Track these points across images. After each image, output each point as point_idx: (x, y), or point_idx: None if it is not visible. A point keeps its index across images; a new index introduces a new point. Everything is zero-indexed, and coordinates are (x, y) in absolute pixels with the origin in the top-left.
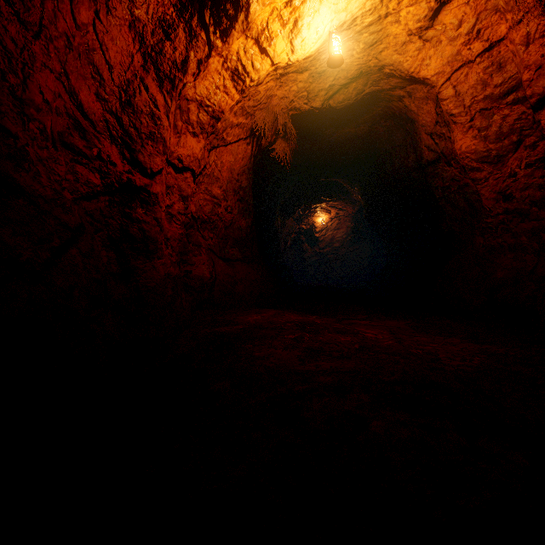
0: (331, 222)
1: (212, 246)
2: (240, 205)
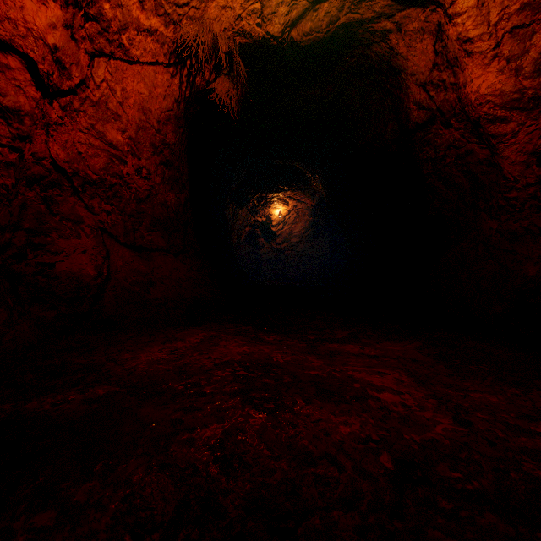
0: (289, 215)
1: (108, 225)
2: (166, 172)
